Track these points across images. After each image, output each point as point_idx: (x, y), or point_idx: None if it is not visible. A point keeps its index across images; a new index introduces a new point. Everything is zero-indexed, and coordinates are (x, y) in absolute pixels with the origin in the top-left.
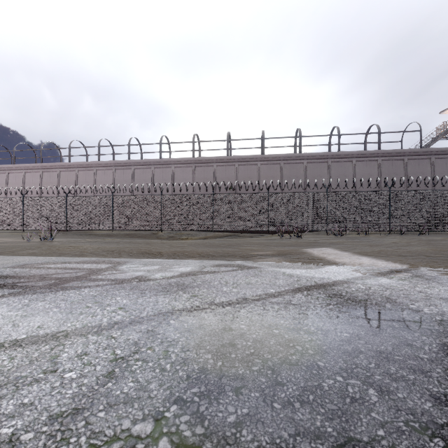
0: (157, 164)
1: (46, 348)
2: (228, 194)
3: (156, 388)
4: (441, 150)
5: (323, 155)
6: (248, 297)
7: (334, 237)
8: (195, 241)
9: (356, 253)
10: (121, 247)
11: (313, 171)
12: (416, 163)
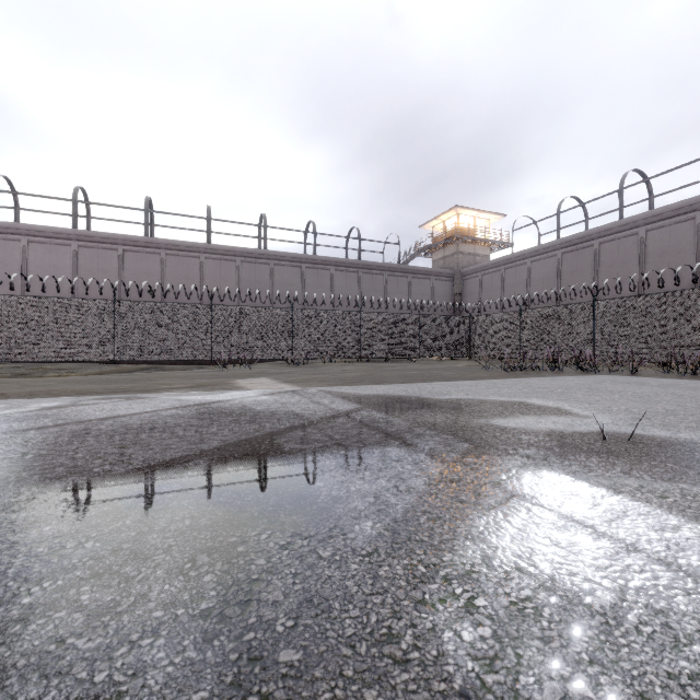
0: None
1: None
2: (144, 302)
3: (22, 449)
4: (417, 269)
5: (295, 256)
6: (120, 415)
7: (294, 367)
8: (74, 378)
9: (286, 381)
10: None
11: (283, 278)
12: (396, 280)
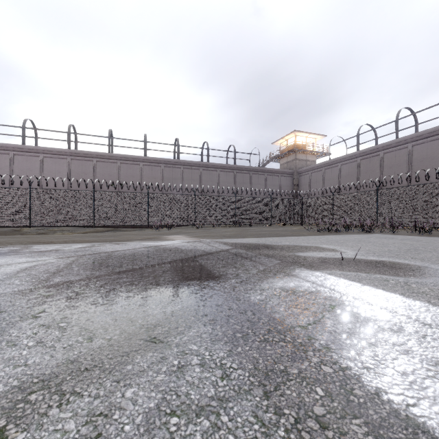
0: (19, 151)
1: (42, 261)
2: (110, 192)
3: (90, 261)
4: (270, 170)
5: (196, 163)
6: (119, 250)
7: (196, 229)
8: (78, 235)
9: (193, 236)
10: (2, 240)
11: (189, 176)
12: (257, 177)
